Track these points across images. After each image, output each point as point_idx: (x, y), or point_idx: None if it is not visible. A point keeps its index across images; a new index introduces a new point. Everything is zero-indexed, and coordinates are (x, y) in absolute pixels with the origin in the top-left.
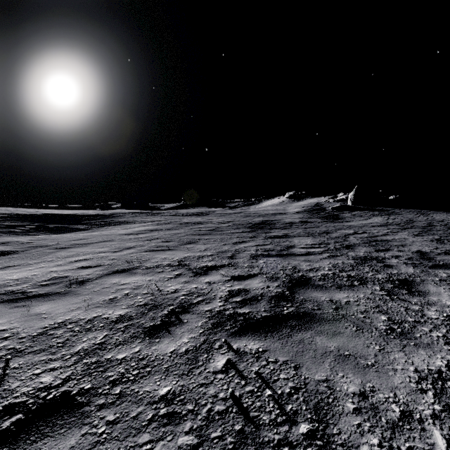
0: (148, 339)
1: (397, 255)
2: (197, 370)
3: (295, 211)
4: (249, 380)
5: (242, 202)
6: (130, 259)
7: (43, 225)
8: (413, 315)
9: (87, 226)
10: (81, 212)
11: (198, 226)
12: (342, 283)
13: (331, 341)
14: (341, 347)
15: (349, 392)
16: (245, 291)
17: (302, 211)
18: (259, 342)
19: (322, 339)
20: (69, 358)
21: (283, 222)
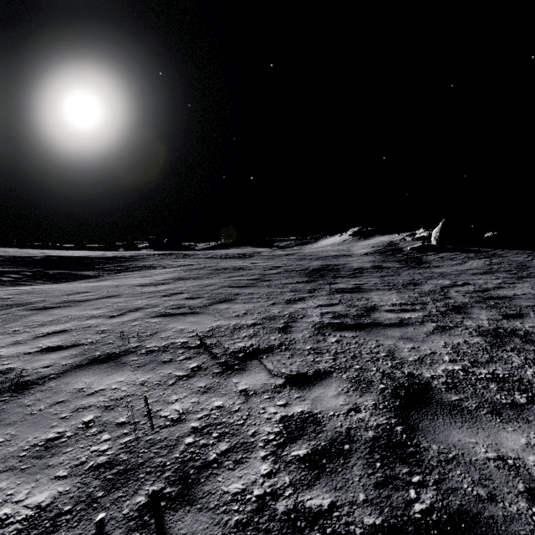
0: None
1: None
2: None
3: (363, 253)
4: None
5: (294, 240)
6: (126, 334)
7: (43, 271)
8: None
9: (98, 272)
10: (96, 254)
11: (239, 272)
12: (494, 399)
13: None
14: None
15: None
16: (314, 421)
17: (372, 253)
18: None
19: None
20: None
21: (349, 267)
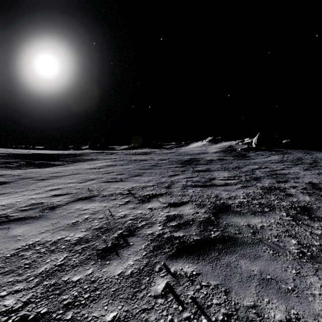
0: (100, 261)
1: (294, 186)
2: (140, 294)
3: (214, 151)
4: (186, 305)
5: (175, 144)
6: (91, 189)
7: (31, 161)
8: (318, 239)
9: (63, 162)
10: (59, 152)
11: (143, 162)
12: (255, 210)
13: (253, 264)
14: (263, 271)
15: (277, 320)
16: (179, 216)
17: (219, 151)
18: (192, 265)
19: (245, 262)
20: (32, 280)
21: (205, 159)
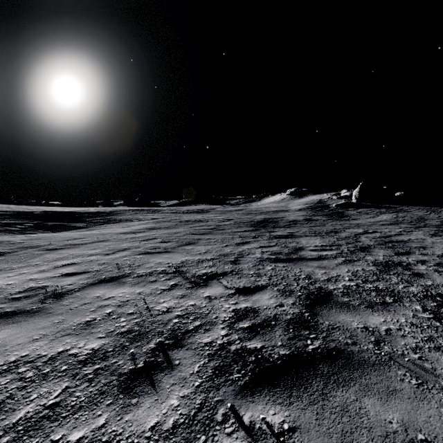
0: (122, 398)
1: (422, 260)
2: None
3: (298, 209)
4: None
5: (243, 199)
6: (121, 265)
7: (42, 223)
8: None
9: (86, 224)
10: (82, 210)
11: (198, 224)
12: (371, 300)
13: (389, 408)
14: (408, 423)
15: None
16: (254, 311)
17: (305, 209)
18: (281, 408)
19: (374, 403)
20: None
21: (286, 220)
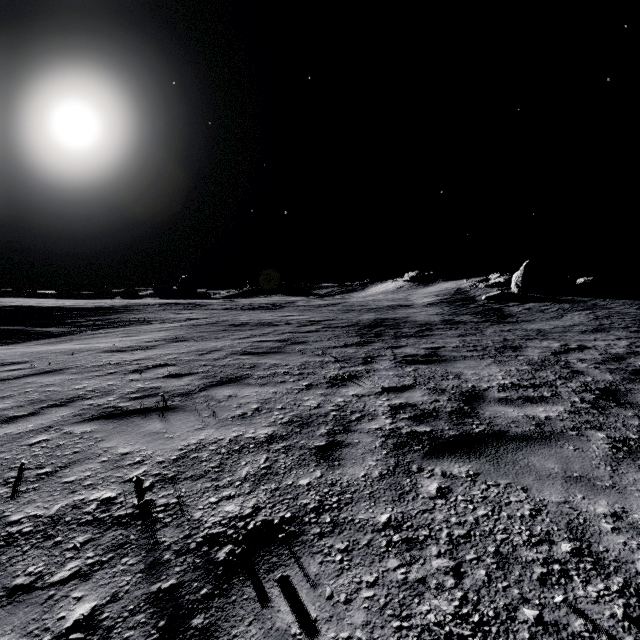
0: None
1: None
2: None
3: (426, 303)
4: None
5: (337, 287)
6: None
7: None
8: None
9: (67, 329)
10: (75, 303)
11: (262, 329)
12: None
13: None
14: None
15: None
16: None
17: (438, 303)
18: None
19: None
20: None
21: (412, 322)
